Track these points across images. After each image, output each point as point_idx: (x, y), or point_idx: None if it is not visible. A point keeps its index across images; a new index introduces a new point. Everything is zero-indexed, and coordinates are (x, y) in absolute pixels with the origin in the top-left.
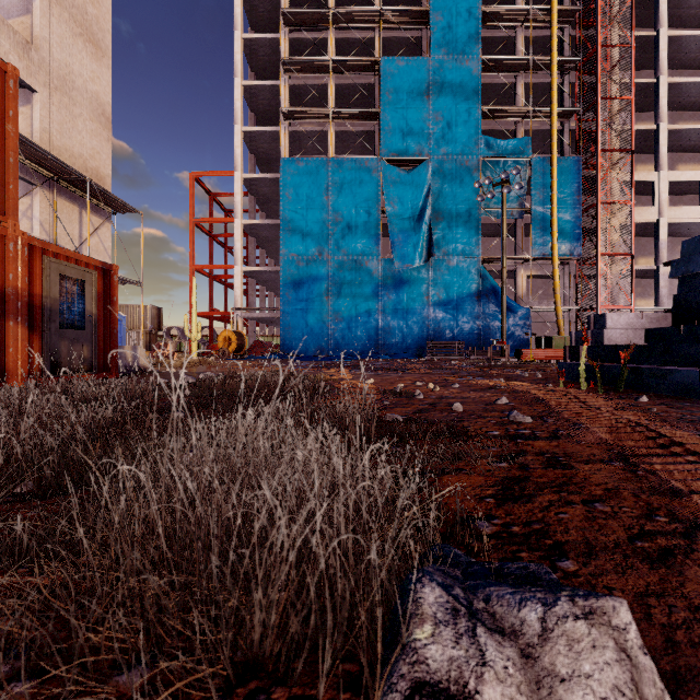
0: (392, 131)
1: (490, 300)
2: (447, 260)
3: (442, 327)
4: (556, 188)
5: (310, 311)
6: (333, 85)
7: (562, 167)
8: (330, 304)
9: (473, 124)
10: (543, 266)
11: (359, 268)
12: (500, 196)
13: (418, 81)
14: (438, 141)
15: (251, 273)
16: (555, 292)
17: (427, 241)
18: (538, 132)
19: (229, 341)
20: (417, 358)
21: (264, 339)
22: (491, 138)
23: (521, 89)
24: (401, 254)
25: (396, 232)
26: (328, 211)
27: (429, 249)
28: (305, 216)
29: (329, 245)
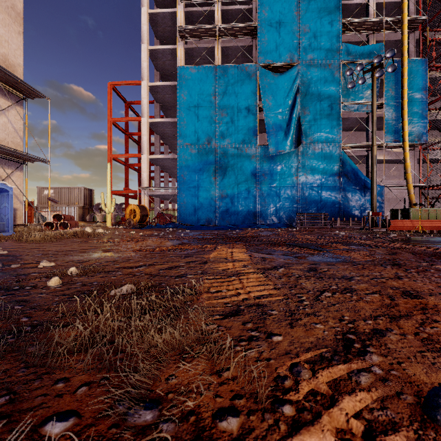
0: (267, 42)
1: (349, 179)
2: (313, 147)
3: (309, 202)
4: (406, 84)
5: (200, 189)
6: (219, 10)
7: (411, 67)
8: (217, 183)
9: (334, 33)
10: (391, 151)
11: (240, 154)
12: (357, 93)
13: (289, 0)
14: (305, 49)
15: (155, 161)
16: (406, 172)
17: (296, 131)
18: (386, 43)
19: (134, 213)
20: (289, 227)
21: (167, 212)
22: (350, 44)
23: (372, 7)
24: (275, 141)
25: (271, 124)
26: (215, 108)
27: (298, 138)
28: (197, 112)
29: (216, 136)
